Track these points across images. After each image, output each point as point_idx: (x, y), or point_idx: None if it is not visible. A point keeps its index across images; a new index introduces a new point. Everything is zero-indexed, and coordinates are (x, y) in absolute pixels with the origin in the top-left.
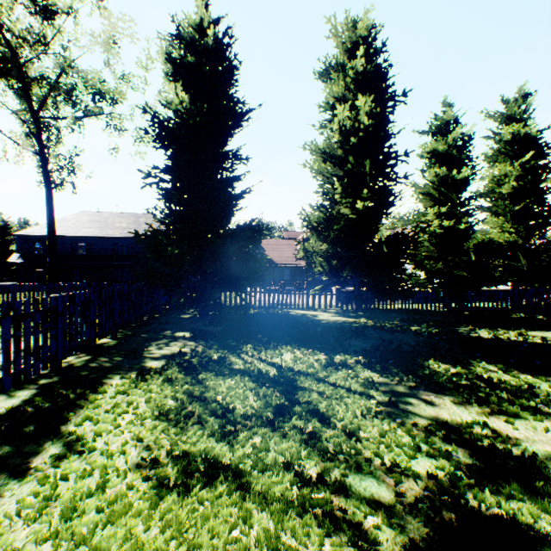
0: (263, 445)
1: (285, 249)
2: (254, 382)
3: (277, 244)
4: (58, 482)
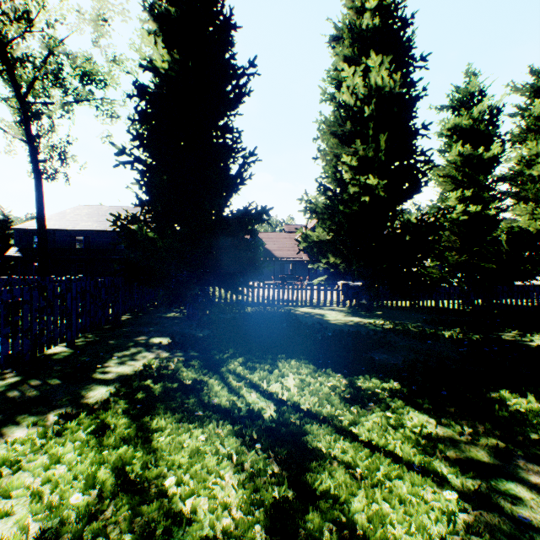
0: None
1: (286, 242)
2: (238, 436)
3: (278, 237)
4: None
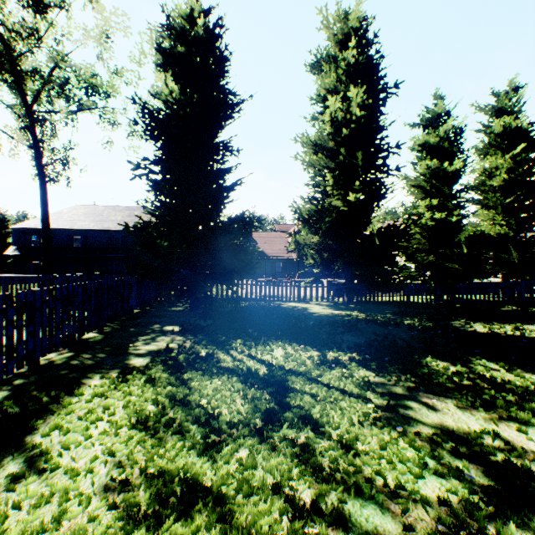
0: (250, 461)
1: (277, 241)
2: (242, 382)
3: (269, 236)
4: (7, 513)
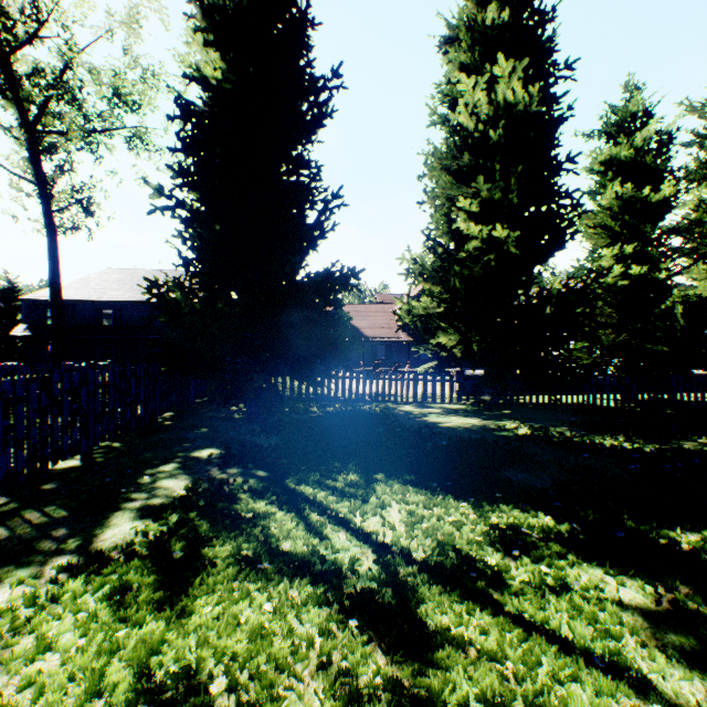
0: None
1: (378, 317)
2: (321, 604)
3: (368, 310)
4: None
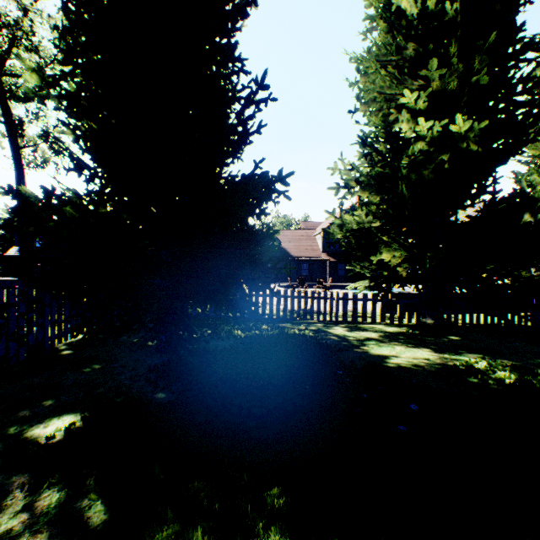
0: None
1: (303, 240)
2: None
3: (294, 235)
4: None
